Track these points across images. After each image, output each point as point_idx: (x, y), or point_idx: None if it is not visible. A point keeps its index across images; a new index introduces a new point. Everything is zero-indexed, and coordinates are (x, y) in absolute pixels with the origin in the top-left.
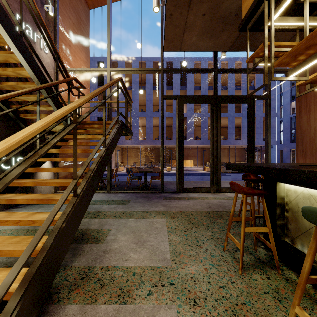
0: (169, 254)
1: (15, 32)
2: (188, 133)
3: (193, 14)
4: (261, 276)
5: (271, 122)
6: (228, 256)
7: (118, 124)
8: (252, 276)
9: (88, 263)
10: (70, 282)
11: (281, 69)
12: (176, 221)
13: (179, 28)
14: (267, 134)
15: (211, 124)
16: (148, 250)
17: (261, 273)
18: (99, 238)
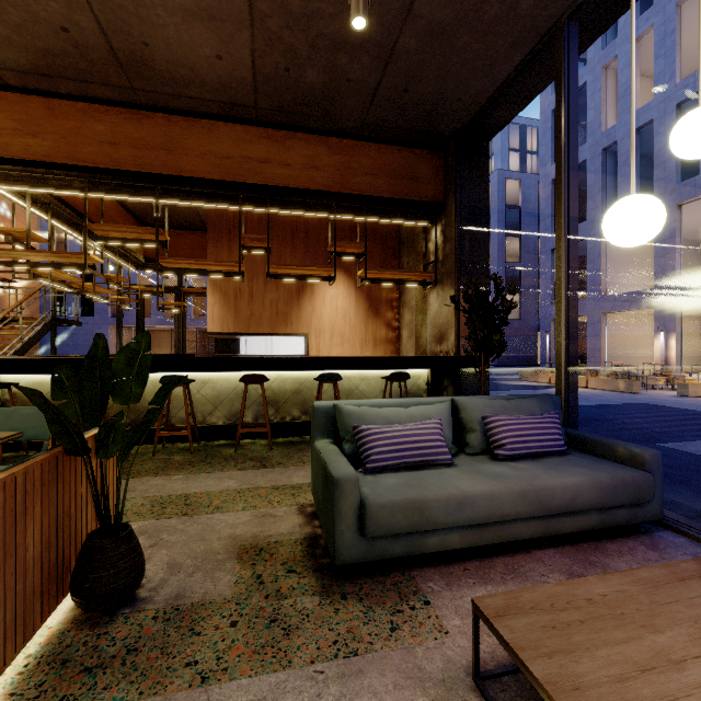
0: None
1: None
2: None
3: None
4: None
5: None
6: None
7: (45, 322)
8: None
9: None
10: None
11: None
12: None
13: None
14: None
15: (175, 316)
16: None
17: None
18: None
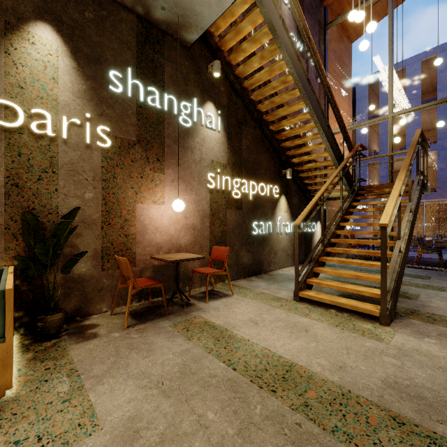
0: None
1: (326, 129)
2: None
3: None
4: None
5: None
6: None
7: (417, 185)
8: None
9: (411, 307)
10: (402, 311)
11: None
12: None
13: None
14: None
15: None
16: None
17: None
18: (410, 297)
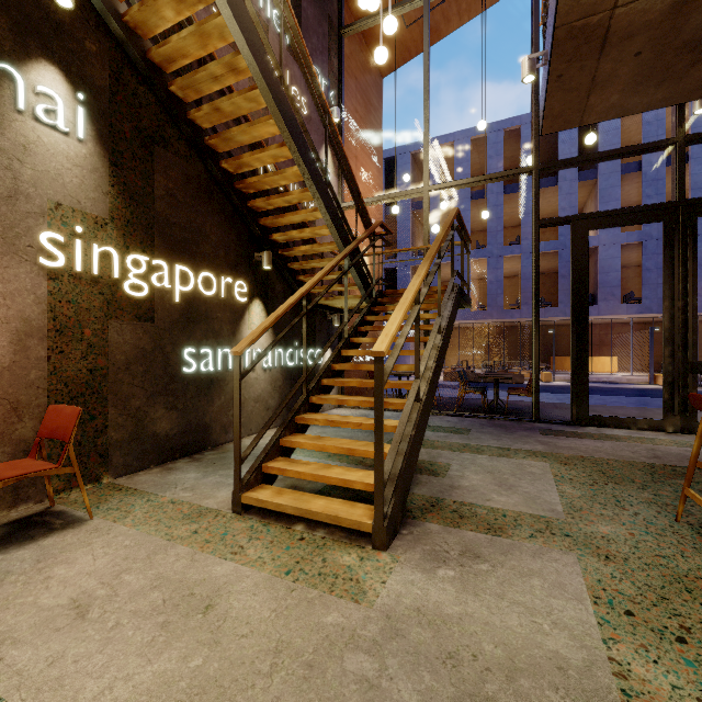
0: (559, 507)
1: (322, 184)
2: (602, 288)
3: (611, 60)
4: None
5: None
6: (683, 529)
7: (453, 292)
8: None
9: (434, 494)
10: (419, 506)
11: None
12: (572, 469)
13: (577, 91)
14: None
15: (666, 271)
16: (522, 497)
17: None
18: (437, 471)
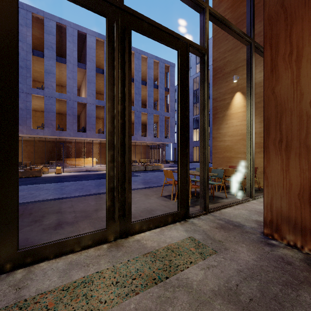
0: None
1: None
2: (88, 124)
3: None
4: None
5: (171, 122)
6: None
7: None
8: None
9: None
10: None
11: (219, 14)
12: None
13: None
14: (204, 115)
15: (109, 70)
16: None
17: None
18: None
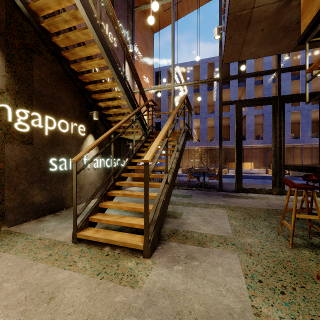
0: (230, 231)
1: (122, 79)
2: (247, 133)
3: (251, 32)
4: (310, 252)
5: None
6: (281, 238)
7: (184, 133)
8: (301, 251)
9: (174, 227)
10: (167, 234)
11: None
12: (235, 212)
13: (237, 45)
14: None
15: (273, 125)
16: (214, 227)
17: (311, 251)
18: (176, 216)
